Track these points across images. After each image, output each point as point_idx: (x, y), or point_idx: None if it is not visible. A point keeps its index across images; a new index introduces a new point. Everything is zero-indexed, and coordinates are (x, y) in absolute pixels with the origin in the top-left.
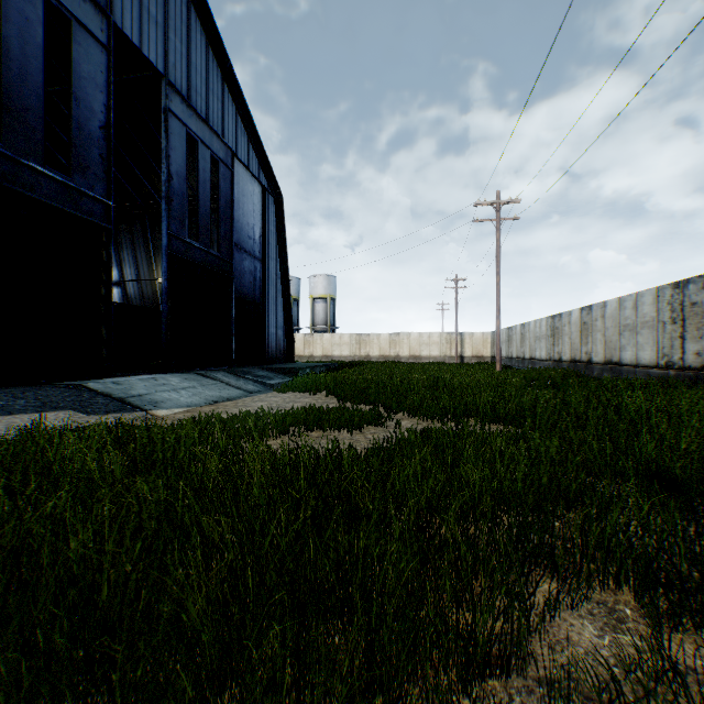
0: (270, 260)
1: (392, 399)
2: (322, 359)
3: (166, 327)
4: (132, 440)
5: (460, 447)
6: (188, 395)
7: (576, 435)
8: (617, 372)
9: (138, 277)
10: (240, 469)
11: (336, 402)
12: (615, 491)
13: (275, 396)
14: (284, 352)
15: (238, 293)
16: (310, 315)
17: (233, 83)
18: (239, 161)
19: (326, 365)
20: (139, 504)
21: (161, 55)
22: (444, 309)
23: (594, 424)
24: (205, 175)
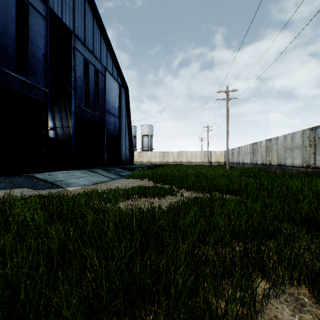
0: (122, 117)
1: (179, 182)
2: (147, 163)
3: (74, 148)
4: (51, 204)
5: (212, 207)
6: (83, 180)
7: (268, 200)
8: (283, 169)
9: (62, 126)
10: (103, 220)
11: (152, 183)
12: (291, 230)
13: (124, 181)
14: (129, 160)
15: (107, 133)
16: (141, 143)
17: (105, 36)
18: (108, 72)
19: (148, 166)
20: (48, 241)
21: (71, 22)
22: (202, 140)
23: (276, 195)
24: (92, 78)
